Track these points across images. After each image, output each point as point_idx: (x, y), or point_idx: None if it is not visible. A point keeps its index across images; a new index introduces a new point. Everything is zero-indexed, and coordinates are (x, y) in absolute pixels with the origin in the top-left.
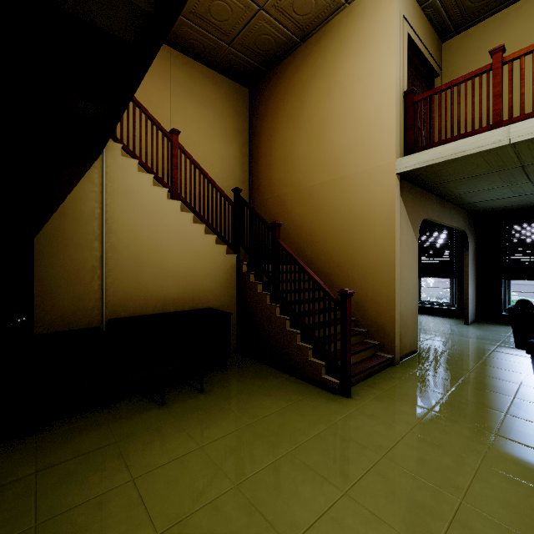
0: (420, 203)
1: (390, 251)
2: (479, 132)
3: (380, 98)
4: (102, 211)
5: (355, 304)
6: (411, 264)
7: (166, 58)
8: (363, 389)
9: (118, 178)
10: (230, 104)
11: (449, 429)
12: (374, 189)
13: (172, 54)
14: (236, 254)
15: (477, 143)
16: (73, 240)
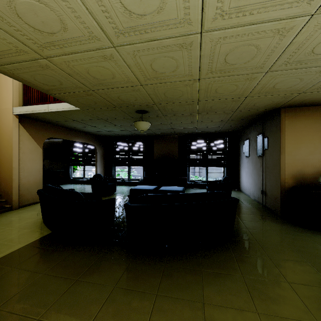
0: (44, 130)
1: (11, 153)
2: (47, 103)
3: None
4: None
5: None
6: (35, 160)
7: None
8: None
9: None
10: None
11: None
12: (4, 120)
13: None
14: None
15: (40, 108)
16: None
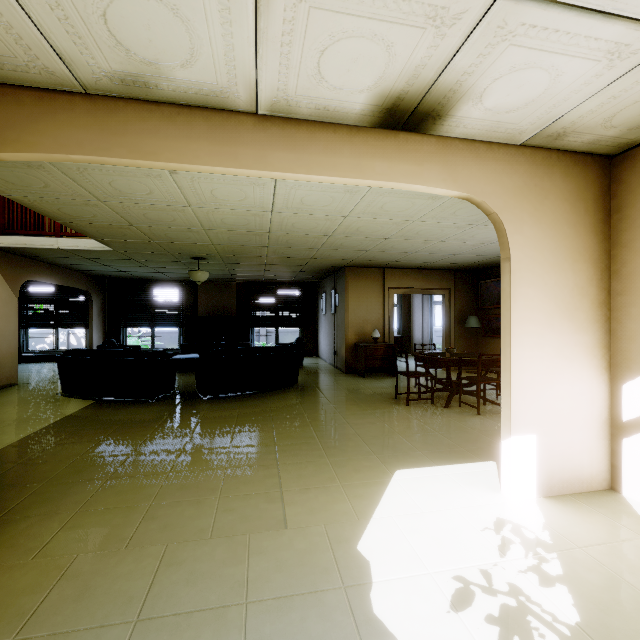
0: (21, 268)
1: None
2: (49, 234)
3: None
4: None
5: None
6: (9, 316)
7: None
8: None
9: None
10: None
11: None
12: None
13: None
14: None
15: (42, 243)
16: None
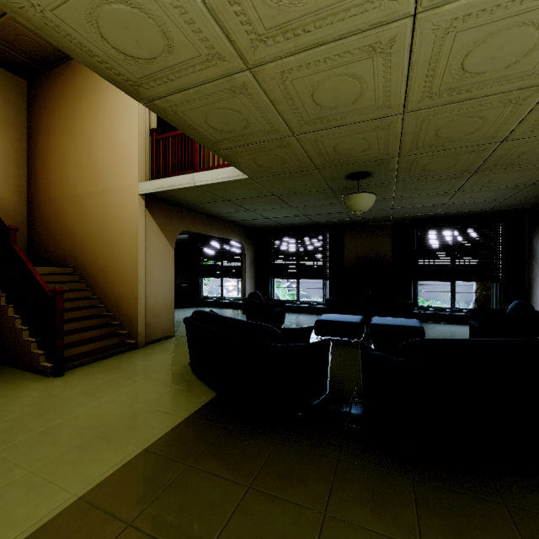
0: (177, 218)
1: (135, 256)
2: (189, 173)
3: (129, 130)
4: None
5: (114, 302)
6: (165, 267)
7: None
8: (83, 369)
9: None
10: None
11: (118, 383)
12: (125, 205)
13: None
14: None
15: (180, 182)
16: None
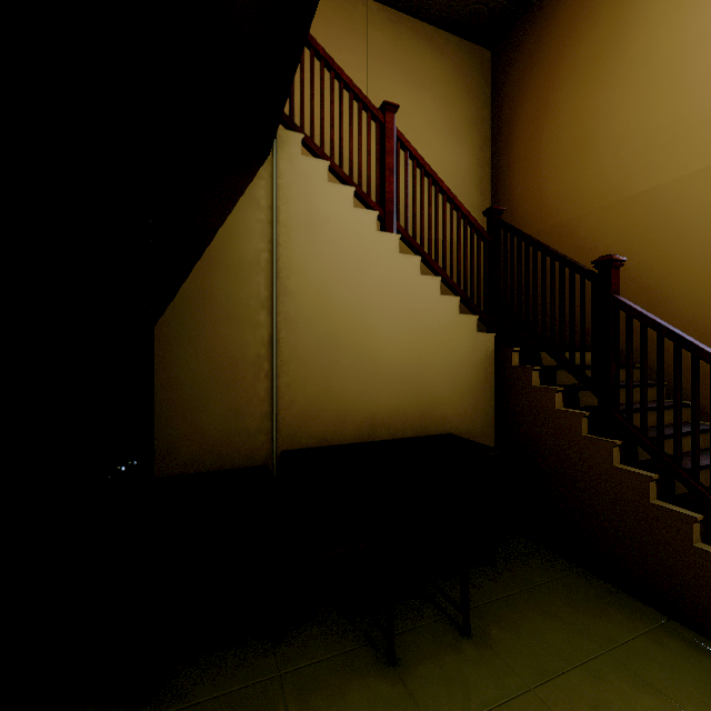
0: None
1: None
2: None
3: None
4: (271, 256)
5: None
6: None
7: (361, 17)
8: None
9: (296, 196)
10: (460, 80)
11: None
12: None
13: (369, 9)
14: (493, 331)
15: None
16: (226, 309)
